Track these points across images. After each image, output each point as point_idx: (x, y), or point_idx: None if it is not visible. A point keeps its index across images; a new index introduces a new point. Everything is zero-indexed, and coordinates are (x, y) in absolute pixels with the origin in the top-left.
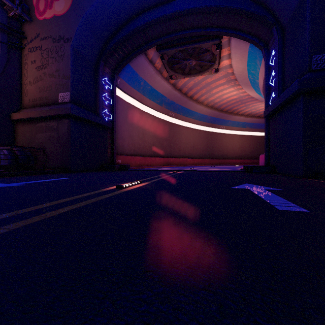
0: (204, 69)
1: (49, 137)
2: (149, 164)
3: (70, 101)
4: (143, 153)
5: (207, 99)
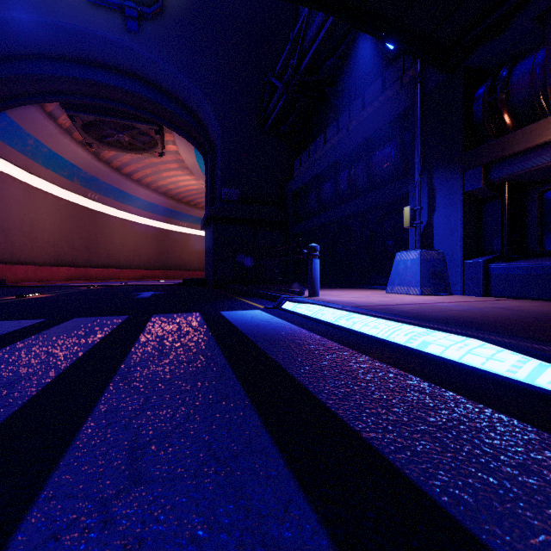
0: (144, 148)
1: None
2: (45, 278)
3: None
4: (33, 259)
5: (156, 182)
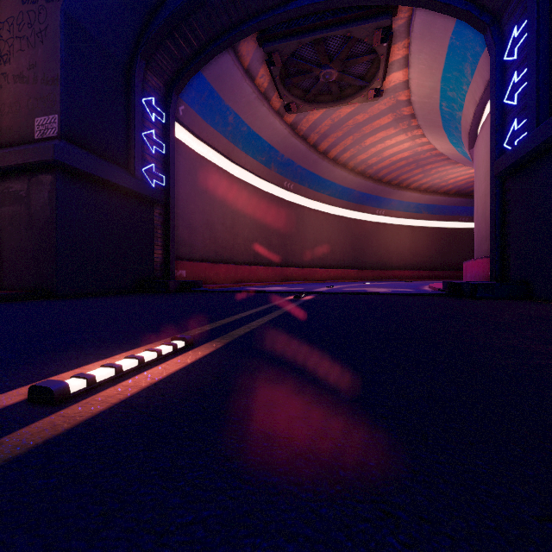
0: (353, 92)
1: (9, 217)
2: (244, 278)
3: (59, 136)
4: (234, 258)
5: (355, 157)
